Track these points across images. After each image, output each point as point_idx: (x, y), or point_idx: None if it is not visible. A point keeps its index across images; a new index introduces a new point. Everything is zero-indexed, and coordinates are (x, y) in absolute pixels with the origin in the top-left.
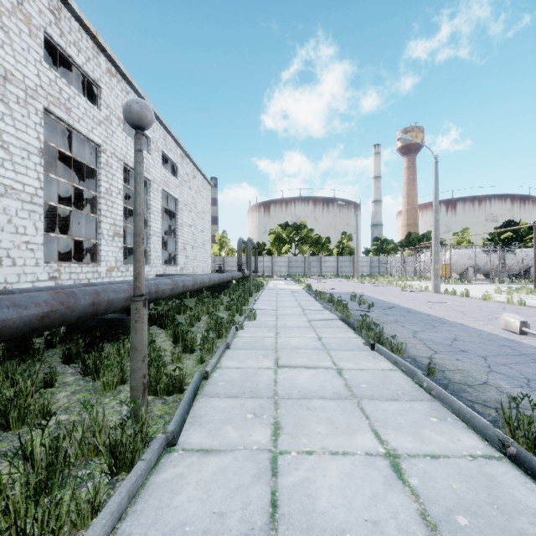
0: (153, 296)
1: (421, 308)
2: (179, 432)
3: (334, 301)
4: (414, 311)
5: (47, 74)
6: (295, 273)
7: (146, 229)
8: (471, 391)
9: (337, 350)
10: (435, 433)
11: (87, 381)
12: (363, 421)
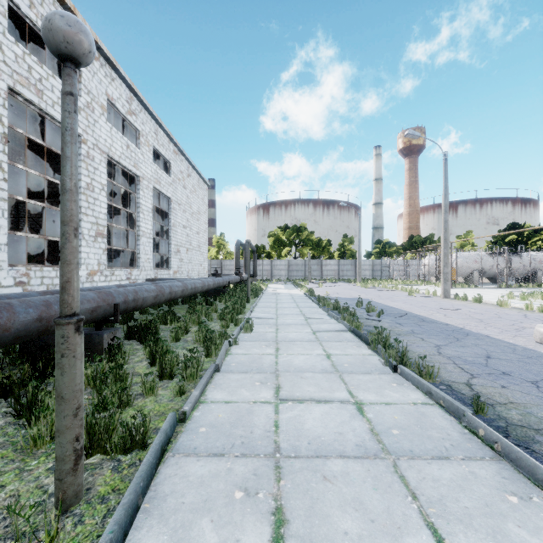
0: (131, 305)
1: (436, 316)
2: (122, 540)
3: (340, 308)
4: (429, 319)
5: (12, 48)
6: (295, 277)
7: (134, 229)
8: (542, 441)
9: (351, 373)
10: (526, 531)
11: (19, 427)
12: (410, 505)
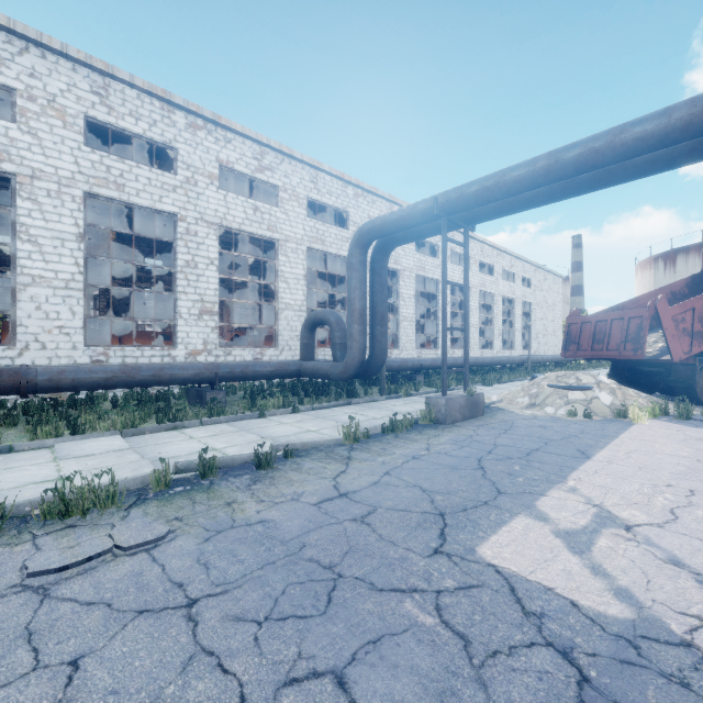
0: (525, 361)
1: None
2: None
3: None
4: None
5: (480, 276)
6: None
7: (512, 328)
8: None
9: None
10: None
11: None
12: None
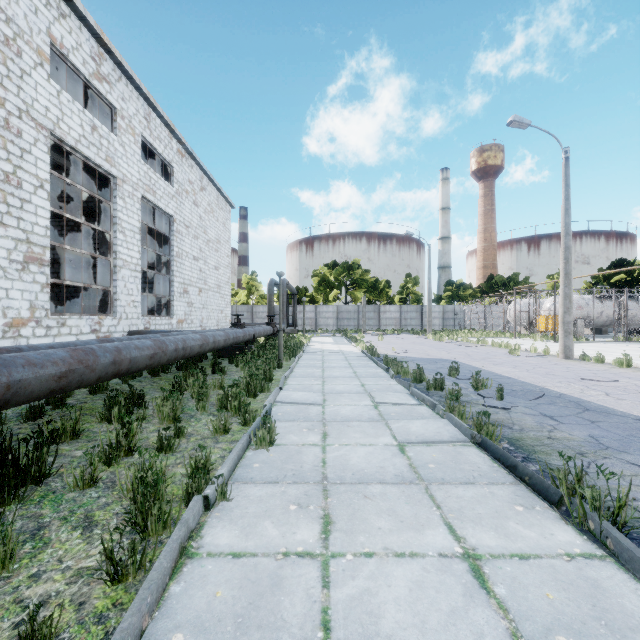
0: None
1: (595, 396)
2: None
3: (429, 381)
4: (593, 404)
5: None
6: (345, 327)
7: (109, 256)
8: None
9: None
10: None
11: None
12: None
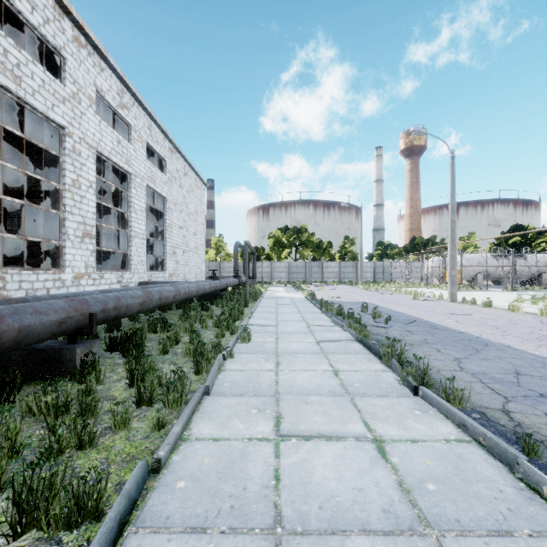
0: (111, 314)
1: (447, 322)
2: None
3: (344, 313)
4: (441, 326)
5: None
6: (295, 279)
7: (126, 229)
8: None
9: (364, 396)
10: None
11: None
12: None
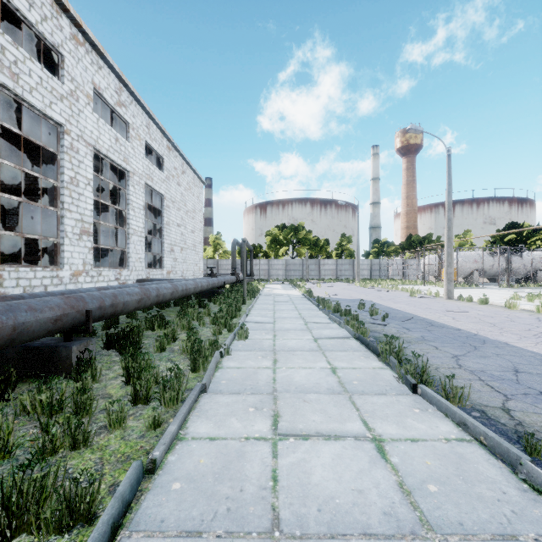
0: (108, 311)
1: (444, 320)
2: None
3: (341, 310)
4: (438, 323)
5: None
6: (292, 276)
7: (124, 227)
8: None
9: (363, 394)
10: None
11: None
12: None
